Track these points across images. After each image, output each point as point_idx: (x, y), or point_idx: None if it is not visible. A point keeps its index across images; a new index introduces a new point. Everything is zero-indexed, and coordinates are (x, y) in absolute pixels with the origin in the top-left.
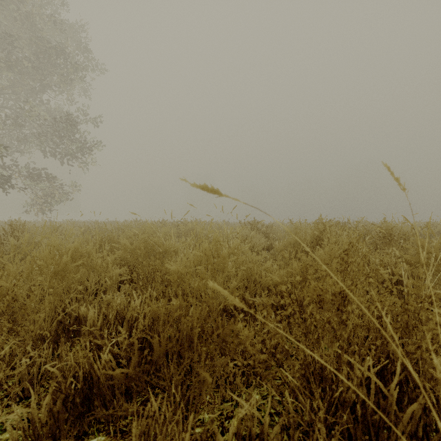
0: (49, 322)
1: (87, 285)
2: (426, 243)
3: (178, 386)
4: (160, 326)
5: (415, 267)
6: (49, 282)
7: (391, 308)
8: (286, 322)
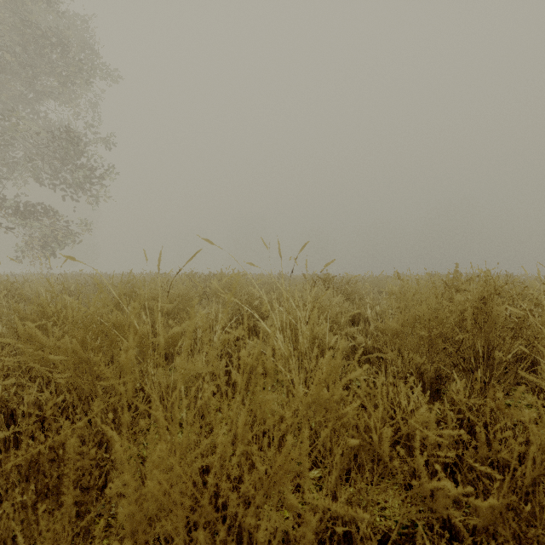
0: None
1: None
2: None
3: None
4: None
5: None
6: None
7: None
8: None
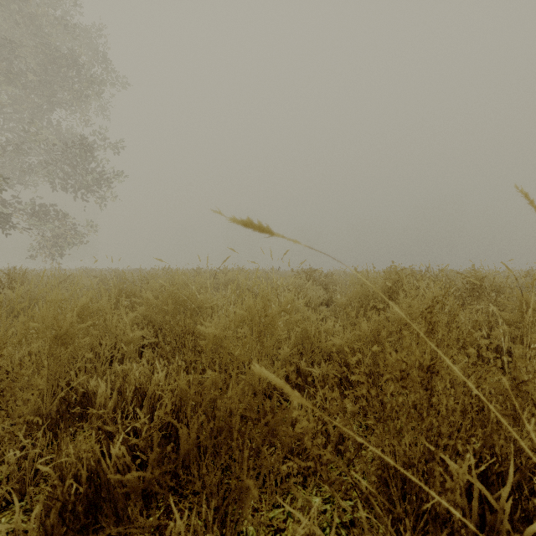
0: (48, 400)
1: (99, 351)
2: (532, 298)
3: (212, 490)
4: (189, 413)
5: (516, 327)
6: (49, 348)
7: (494, 385)
8: (358, 405)
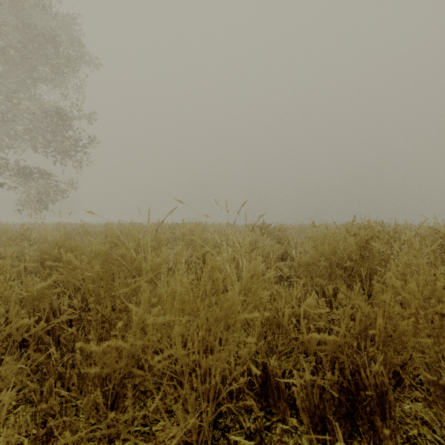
0: None
1: None
2: None
3: None
4: None
5: None
6: None
7: None
8: None
